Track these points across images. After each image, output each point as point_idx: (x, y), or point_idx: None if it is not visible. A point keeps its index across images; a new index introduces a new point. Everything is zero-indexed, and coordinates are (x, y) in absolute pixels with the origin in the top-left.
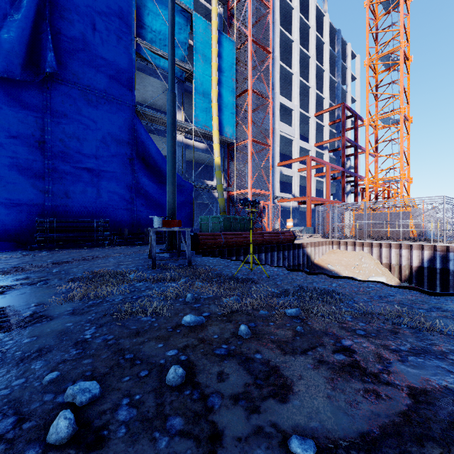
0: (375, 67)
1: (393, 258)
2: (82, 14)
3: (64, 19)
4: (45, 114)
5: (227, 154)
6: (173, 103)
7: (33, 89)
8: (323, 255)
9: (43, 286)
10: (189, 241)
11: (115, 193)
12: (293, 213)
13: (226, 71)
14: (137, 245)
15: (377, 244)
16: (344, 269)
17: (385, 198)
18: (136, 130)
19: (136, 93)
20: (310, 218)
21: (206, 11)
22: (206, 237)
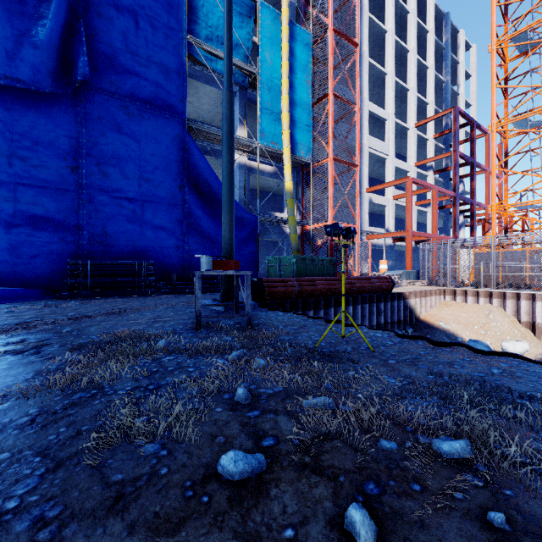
0: (504, 52)
1: (538, 315)
2: (123, 9)
3: (101, 17)
4: (79, 133)
5: (301, 179)
6: (230, 104)
7: (65, 104)
8: (432, 308)
9: (30, 358)
10: (248, 290)
11: (163, 228)
12: (386, 253)
13: (300, 72)
14: (187, 293)
15: (513, 294)
16: (463, 328)
17: (519, 231)
18: (187, 150)
19: (190, 107)
20: (410, 259)
21: (274, 0)
22: (273, 284)
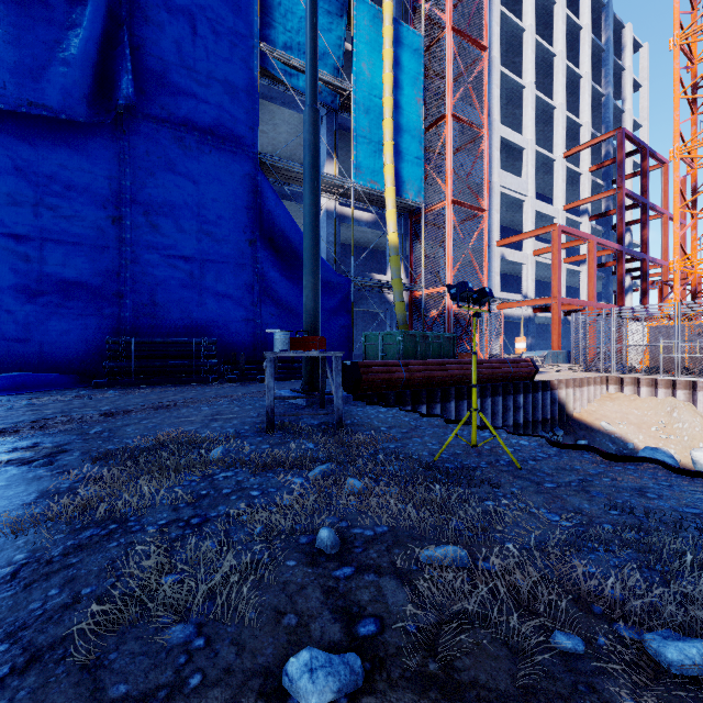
0: (692, 49)
1: None
2: (177, 12)
3: (149, 22)
4: (121, 174)
5: (409, 230)
6: (314, 127)
7: (104, 136)
8: (590, 402)
9: (38, 471)
10: (338, 378)
11: (228, 296)
12: (524, 328)
13: (408, 87)
14: (259, 380)
15: None
16: (635, 430)
17: None
18: (260, 192)
19: (263, 138)
20: (558, 336)
21: None
22: (373, 368)
